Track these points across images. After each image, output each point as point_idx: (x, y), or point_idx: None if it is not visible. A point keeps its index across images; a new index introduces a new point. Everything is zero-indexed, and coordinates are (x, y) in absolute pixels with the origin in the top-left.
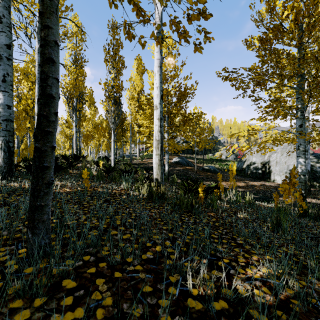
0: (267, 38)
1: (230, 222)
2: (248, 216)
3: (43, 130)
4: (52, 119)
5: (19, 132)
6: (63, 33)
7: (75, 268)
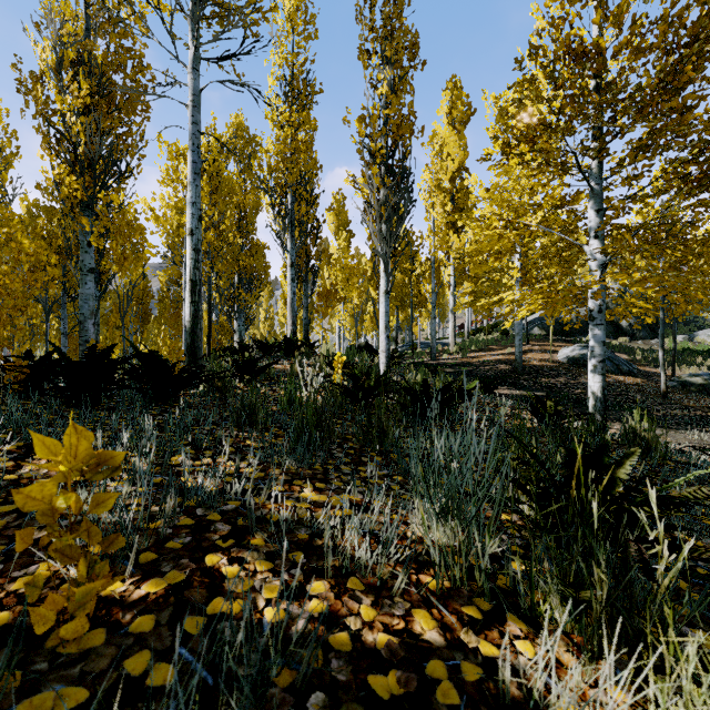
0: None
1: None
2: None
3: None
4: None
5: (122, 273)
6: (252, 2)
7: None
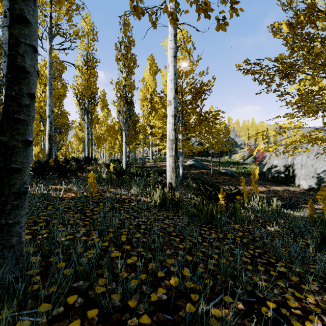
0: (298, 22)
1: (260, 238)
2: (280, 230)
3: (11, 117)
4: (24, 102)
5: None
6: (74, 32)
7: (50, 319)
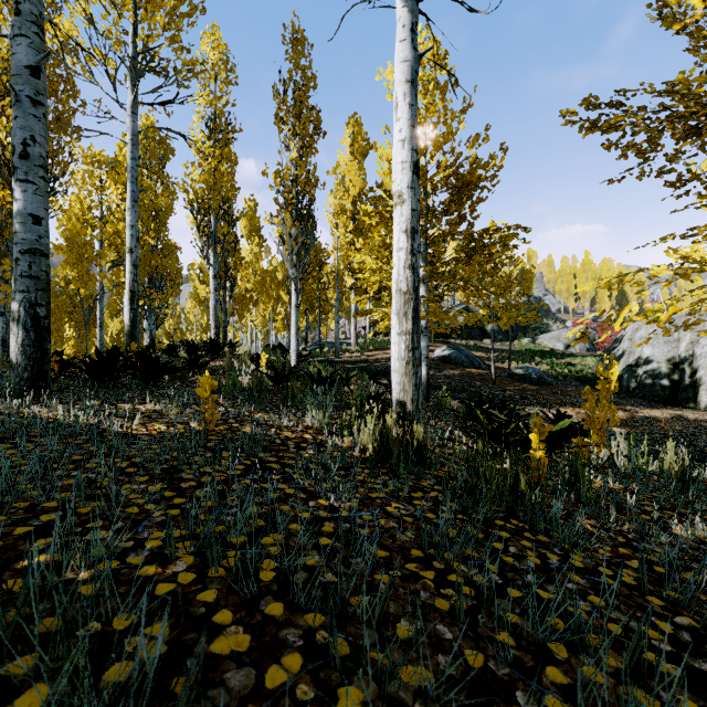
0: None
1: (668, 565)
2: None
3: None
4: None
5: (86, 289)
6: (185, 65)
7: None
